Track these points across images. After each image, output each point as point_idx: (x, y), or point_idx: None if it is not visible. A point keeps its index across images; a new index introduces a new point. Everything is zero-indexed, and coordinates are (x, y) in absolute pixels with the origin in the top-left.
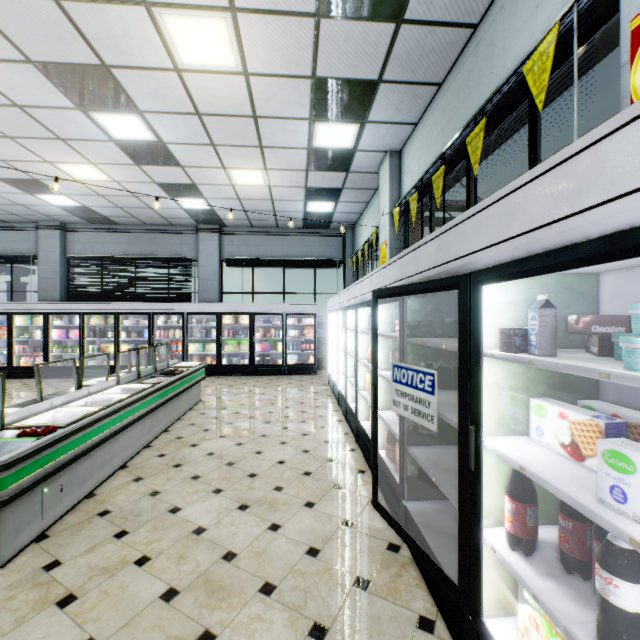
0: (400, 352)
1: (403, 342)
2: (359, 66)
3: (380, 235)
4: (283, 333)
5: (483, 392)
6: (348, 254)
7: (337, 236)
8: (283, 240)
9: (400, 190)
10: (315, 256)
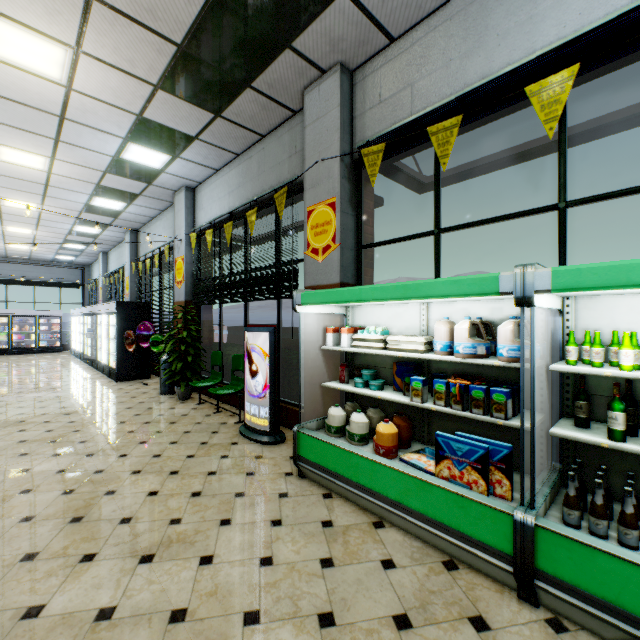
0: (92, 327)
1: (92, 325)
2: (84, 240)
3: (100, 283)
4: (37, 328)
5: (99, 330)
6: (86, 281)
7: (78, 269)
8: (35, 268)
9: (108, 268)
10: (61, 280)
